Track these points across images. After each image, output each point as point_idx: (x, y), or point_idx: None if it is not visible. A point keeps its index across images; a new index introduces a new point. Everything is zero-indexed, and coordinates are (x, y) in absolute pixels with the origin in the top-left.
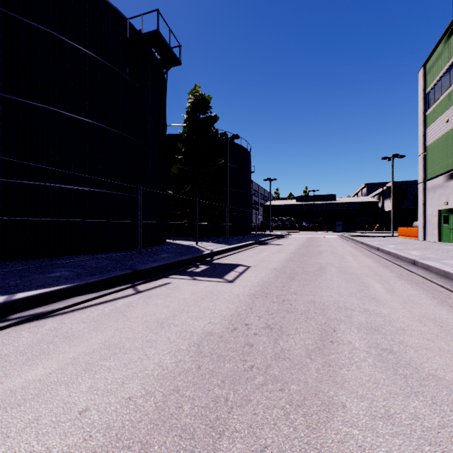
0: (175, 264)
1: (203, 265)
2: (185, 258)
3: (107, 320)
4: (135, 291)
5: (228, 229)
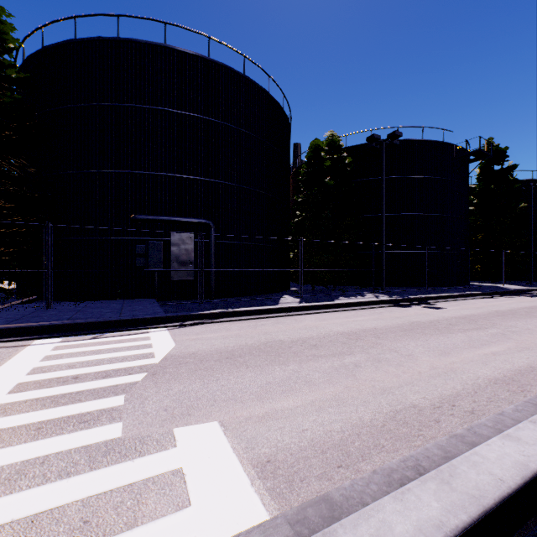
0: (510, 292)
1: (527, 294)
2: (514, 290)
3: (509, 300)
4: (504, 297)
5: (531, 274)
